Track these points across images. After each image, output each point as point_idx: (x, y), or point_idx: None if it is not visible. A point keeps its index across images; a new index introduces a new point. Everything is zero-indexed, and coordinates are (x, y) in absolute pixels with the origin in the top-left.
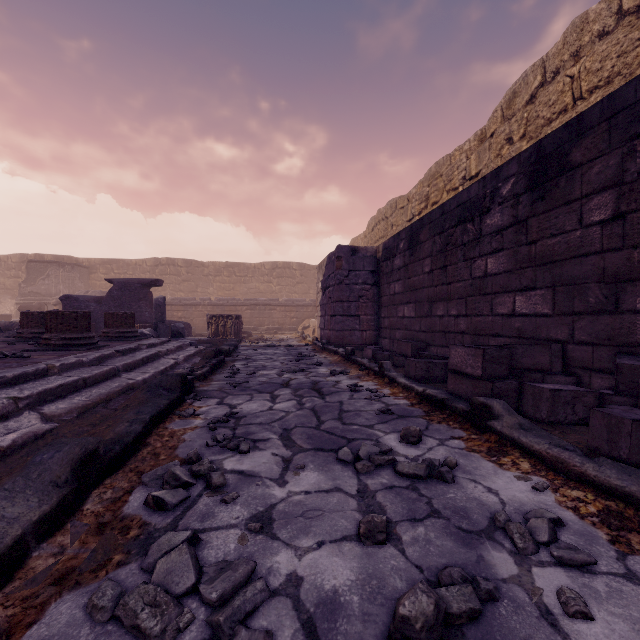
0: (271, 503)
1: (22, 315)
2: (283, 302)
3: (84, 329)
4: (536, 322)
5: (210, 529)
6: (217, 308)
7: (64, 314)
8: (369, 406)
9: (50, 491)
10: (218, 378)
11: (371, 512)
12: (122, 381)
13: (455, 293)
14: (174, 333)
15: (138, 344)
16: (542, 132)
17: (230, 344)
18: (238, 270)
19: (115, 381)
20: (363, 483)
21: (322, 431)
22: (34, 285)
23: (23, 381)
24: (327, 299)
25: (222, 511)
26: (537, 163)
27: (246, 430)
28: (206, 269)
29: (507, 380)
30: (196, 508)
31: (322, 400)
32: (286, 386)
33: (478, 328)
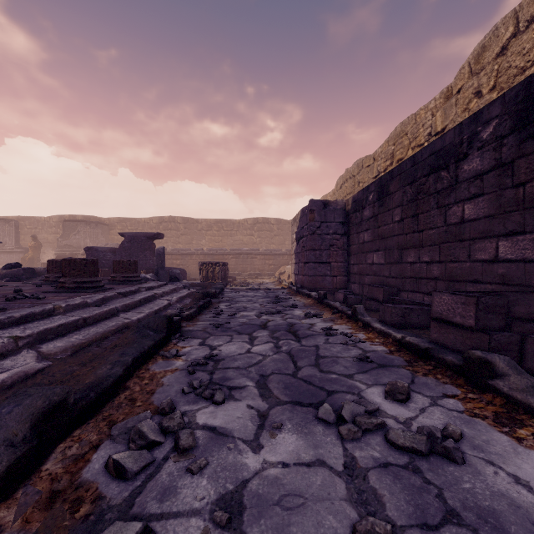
0: (243, 478)
1: (48, 262)
2: (262, 251)
3: (92, 274)
4: (525, 268)
5: (168, 515)
6: (208, 257)
7: (76, 261)
8: (346, 352)
9: (1, 453)
10: (203, 318)
11: (364, 503)
12: (119, 320)
13: (427, 240)
14: (172, 278)
15: (138, 287)
16: (514, 81)
17: (217, 287)
18: (225, 225)
19: (113, 320)
20: (350, 454)
21: (299, 379)
22: (68, 239)
23: (30, 320)
24: (301, 248)
25: (186, 486)
26: (526, 100)
27: (223, 375)
28: (200, 225)
29: (504, 331)
30: (158, 478)
31: (298, 343)
32: (264, 327)
33: (453, 274)
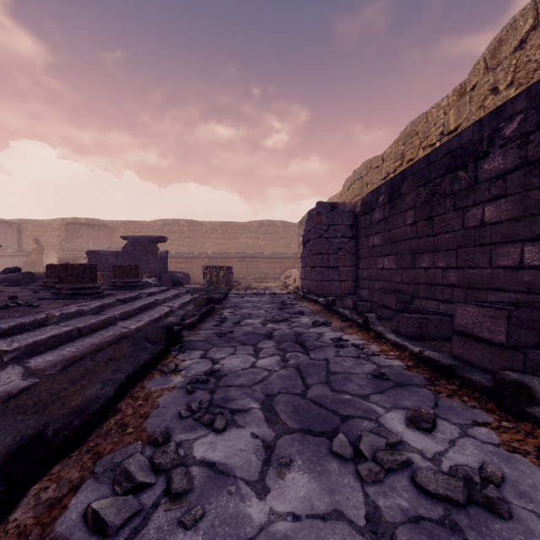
0: (245, 536)
1: (47, 267)
2: (268, 255)
3: (91, 280)
4: None
5: None
6: (212, 260)
7: (73, 266)
8: (359, 367)
9: None
10: (206, 327)
11: None
12: (116, 330)
13: (443, 244)
14: (175, 282)
15: (139, 293)
16: (534, 76)
17: (221, 292)
18: (230, 228)
19: (110, 330)
20: (372, 502)
21: (309, 401)
22: (71, 242)
23: (19, 331)
24: (307, 252)
25: None
26: None
27: (225, 395)
28: (204, 228)
29: (539, 349)
30: (145, 534)
31: (306, 356)
32: (269, 337)
33: (472, 281)
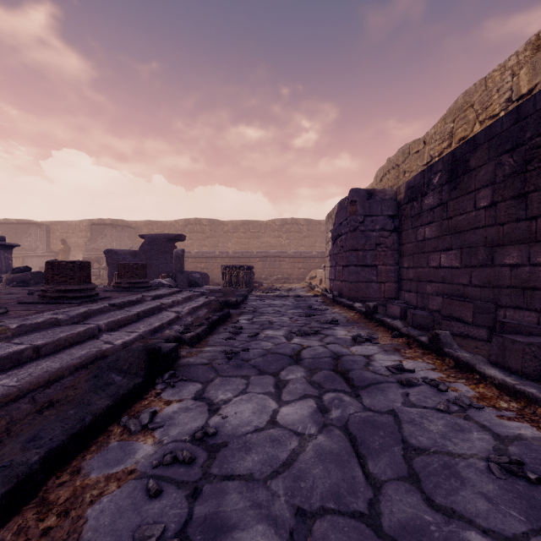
0: None
1: None
2: (291, 254)
3: (82, 280)
4: None
5: None
6: (233, 260)
7: (60, 264)
8: (459, 437)
9: None
10: (214, 340)
11: None
12: (95, 346)
13: None
14: (191, 283)
15: (143, 295)
16: None
17: (240, 294)
18: (252, 227)
19: (85, 346)
20: None
21: None
22: (95, 243)
23: None
24: (338, 248)
25: None
26: None
27: (216, 507)
28: (225, 227)
29: None
30: None
31: (357, 402)
32: (296, 359)
33: None
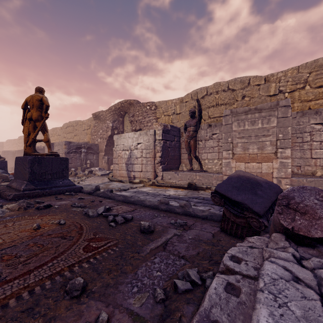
0: None
1: None
2: None
3: None
4: None
5: None
6: None
7: None
8: None
9: None
10: None
11: None
12: None
13: None
14: None
15: None
16: None
17: None
18: None
19: None
20: None
21: None
22: None
23: None
24: None
25: None
26: None
27: None
28: None
29: None
30: None
31: None
32: None
33: None
